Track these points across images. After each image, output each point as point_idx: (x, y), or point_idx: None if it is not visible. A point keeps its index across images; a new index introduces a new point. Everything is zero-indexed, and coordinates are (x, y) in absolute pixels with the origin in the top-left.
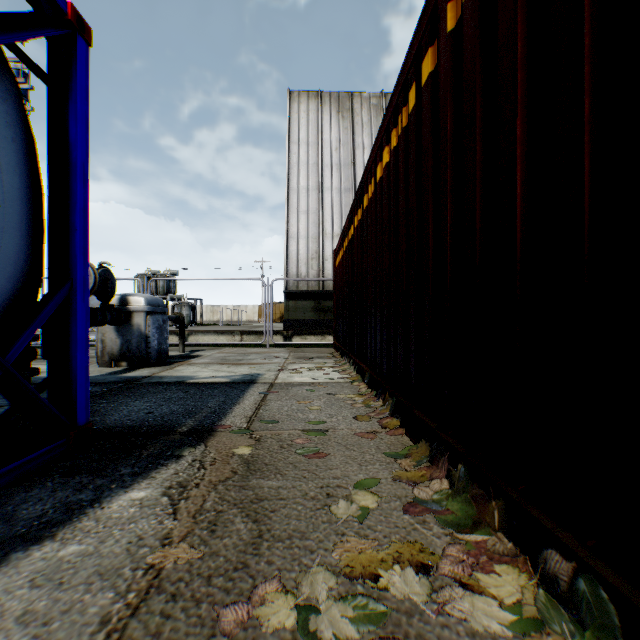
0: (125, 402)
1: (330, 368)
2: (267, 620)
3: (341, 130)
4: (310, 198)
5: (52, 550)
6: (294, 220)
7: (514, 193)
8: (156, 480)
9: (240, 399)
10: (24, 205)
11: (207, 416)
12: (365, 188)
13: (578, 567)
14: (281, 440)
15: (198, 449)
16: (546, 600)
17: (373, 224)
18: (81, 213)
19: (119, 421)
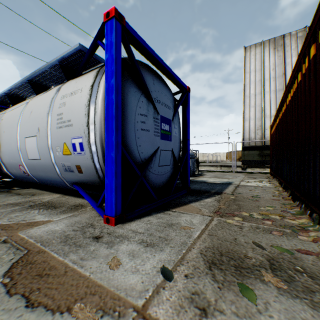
0: (191, 185)
1: (265, 182)
2: (243, 214)
3: (276, 58)
4: (256, 99)
5: (199, 203)
6: (247, 111)
7: (311, 130)
8: (211, 198)
9: (227, 187)
10: (180, 136)
11: (218, 190)
12: (282, 104)
13: (317, 215)
14: (243, 197)
15: (219, 195)
16: (309, 222)
17: (285, 121)
18: (189, 135)
19: (193, 188)
